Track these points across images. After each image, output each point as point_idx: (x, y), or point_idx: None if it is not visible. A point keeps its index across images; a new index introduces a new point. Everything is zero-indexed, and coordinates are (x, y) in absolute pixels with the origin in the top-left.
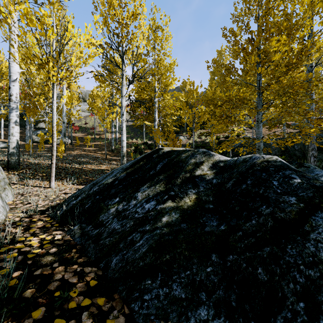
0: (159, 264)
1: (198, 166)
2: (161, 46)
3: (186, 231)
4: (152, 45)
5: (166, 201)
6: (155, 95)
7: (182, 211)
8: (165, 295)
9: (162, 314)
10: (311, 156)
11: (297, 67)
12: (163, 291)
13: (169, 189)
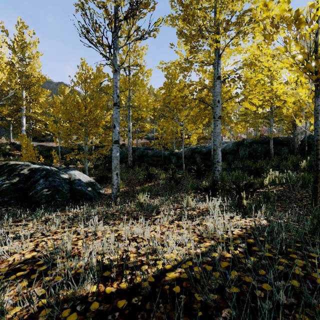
0: (1, 195)
1: (22, 170)
2: (28, 62)
3: (12, 187)
4: (19, 57)
5: (6, 181)
6: (22, 102)
7: (12, 183)
8: (2, 200)
9: (0, 203)
10: (129, 160)
11: (98, 122)
12: (1, 199)
13: (8, 178)
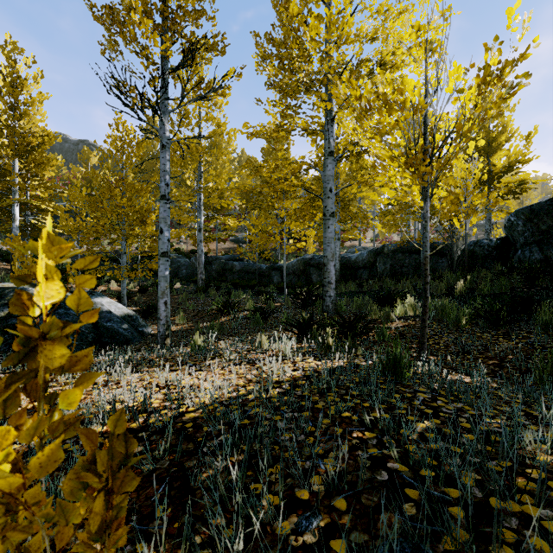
0: None
1: None
2: (25, 112)
3: None
4: (7, 103)
5: None
6: (13, 179)
7: None
8: None
9: None
10: (200, 279)
11: (144, 218)
12: None
13: None
